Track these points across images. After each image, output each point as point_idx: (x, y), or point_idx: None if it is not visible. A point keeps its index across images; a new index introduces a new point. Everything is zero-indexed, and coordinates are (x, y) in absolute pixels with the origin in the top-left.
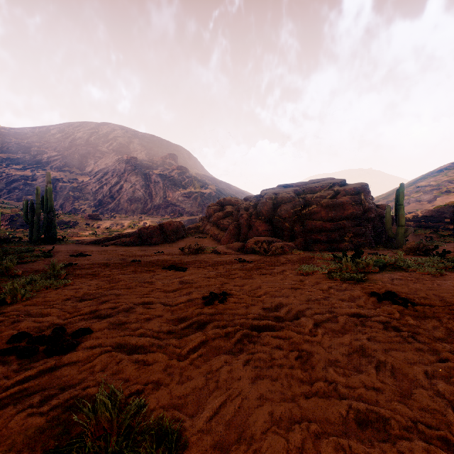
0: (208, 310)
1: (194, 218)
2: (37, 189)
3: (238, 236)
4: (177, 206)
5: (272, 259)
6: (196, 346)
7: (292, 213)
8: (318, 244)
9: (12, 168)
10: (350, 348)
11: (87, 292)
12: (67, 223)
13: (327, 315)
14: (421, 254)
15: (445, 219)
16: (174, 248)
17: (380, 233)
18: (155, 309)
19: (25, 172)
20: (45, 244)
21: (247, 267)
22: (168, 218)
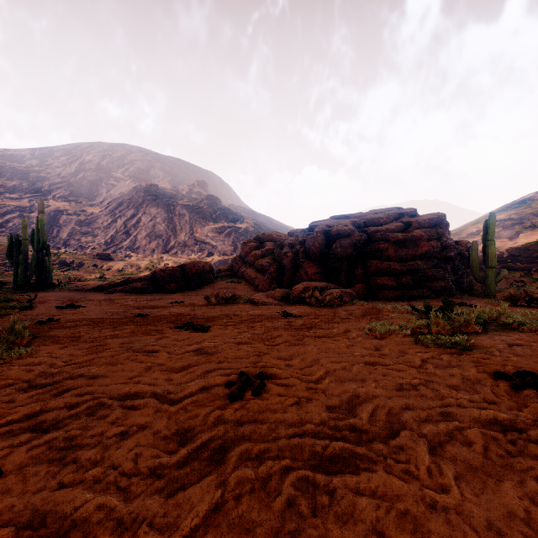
0: (234, 413)
1: (226, 258)
2: (23, 220)
3: (281, 281)
4: (207, 243)
5: (327, 312)
6: (198, 525)
7: (351, 251)
8: (385, 291)
9: (5, 197)
10: (536, 535)
11: (46, 371)
12: (69, 264)
13: (445, 426)
14: (521, 304)
15: (537, 259)
16: (198, 296)
17: (460, 277)
18: (141, 411)
19: (21, 202)
20: (34, 291)
21: (294, 324)
22: (195, 258)
